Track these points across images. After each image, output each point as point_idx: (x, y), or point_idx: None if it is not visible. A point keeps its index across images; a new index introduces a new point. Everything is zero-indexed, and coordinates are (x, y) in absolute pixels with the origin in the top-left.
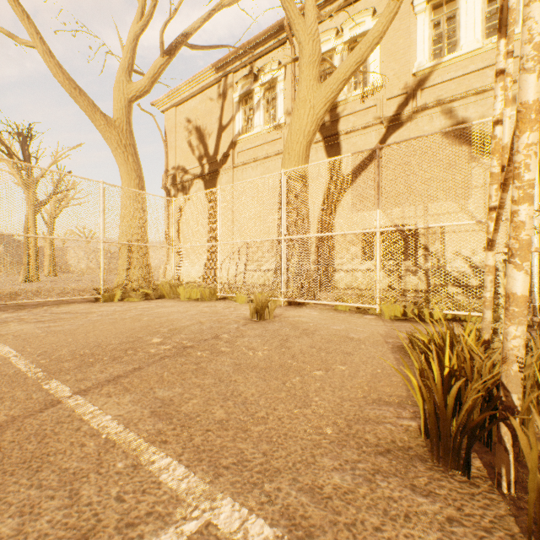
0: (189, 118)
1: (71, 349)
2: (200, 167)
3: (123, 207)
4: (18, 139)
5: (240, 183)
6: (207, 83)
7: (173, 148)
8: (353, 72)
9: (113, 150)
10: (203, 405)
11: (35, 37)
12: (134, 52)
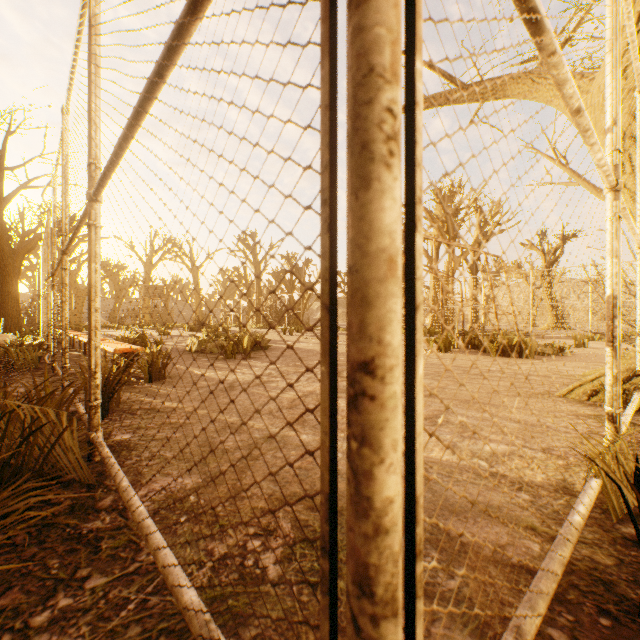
0: None
1: None
2: None
3: None
4: None
5: None
6: None
7: None
8: None
9: None
10: None
11: (577, 181)
12: None
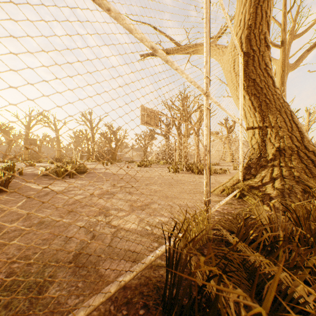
0: None
1: None
2: None
3: None
4: None
5: None
6: None
7: None
8: (280, 77)
9: None
10: None
11: None
12: None
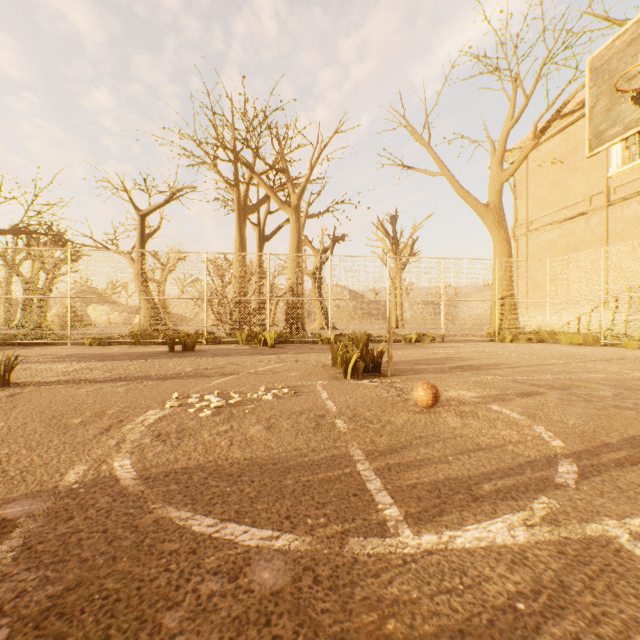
0: (543, 163)
1: (536, 355)
2: (558, 211)
3: (495, 270)
4: (391, 222)
5: (627, 243)
6: (568, 121)
7: (523, 198)
8: None
9: (488, 227)
10: (632, 368)
11: (443, 170)
12: (505, 144)
